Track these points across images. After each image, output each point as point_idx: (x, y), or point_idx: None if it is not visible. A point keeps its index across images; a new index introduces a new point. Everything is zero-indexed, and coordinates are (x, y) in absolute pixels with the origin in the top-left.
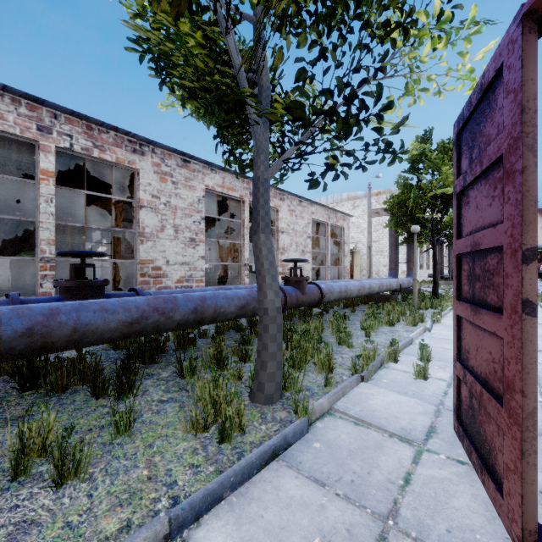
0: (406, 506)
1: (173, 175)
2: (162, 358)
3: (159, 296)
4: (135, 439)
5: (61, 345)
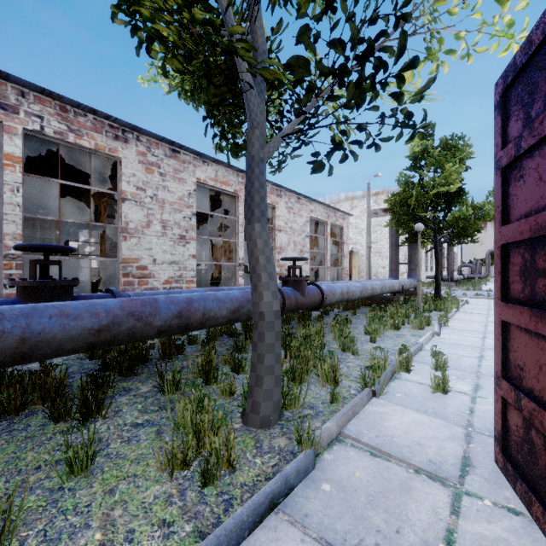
0: None
1: (160, 166)
2: (143, 369)
3: (136, 298)
4: (92, 482)
5: (4, 360)
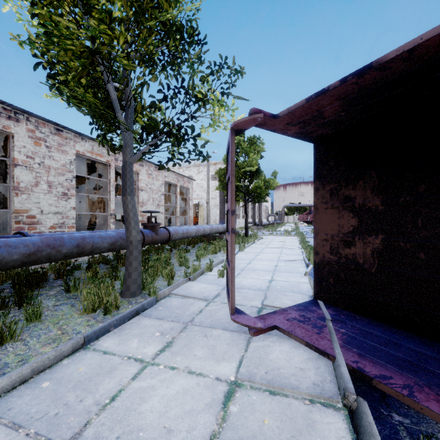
0: (197, 318)
1: (46, 141)
2: (45, 285)
3: (49, 236)
4: (44, 323)
5: None
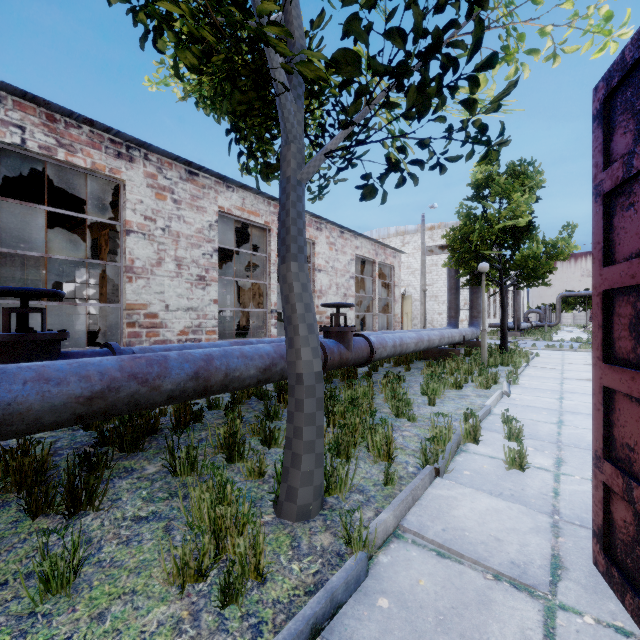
0: None
1: (174, 191)
2: (151, 442)
3: (140, 356)
4: (76, 603)
5: None
